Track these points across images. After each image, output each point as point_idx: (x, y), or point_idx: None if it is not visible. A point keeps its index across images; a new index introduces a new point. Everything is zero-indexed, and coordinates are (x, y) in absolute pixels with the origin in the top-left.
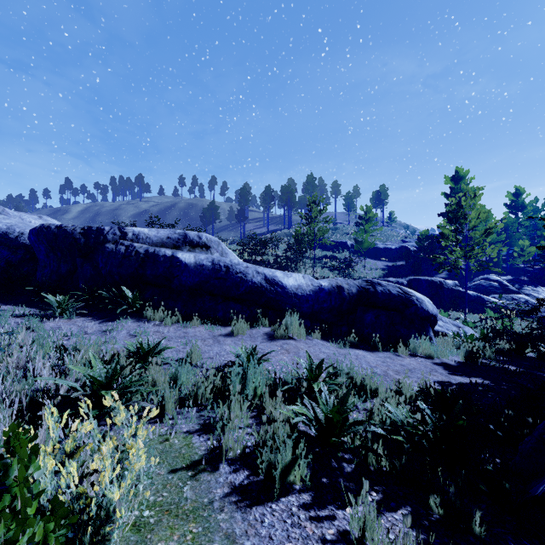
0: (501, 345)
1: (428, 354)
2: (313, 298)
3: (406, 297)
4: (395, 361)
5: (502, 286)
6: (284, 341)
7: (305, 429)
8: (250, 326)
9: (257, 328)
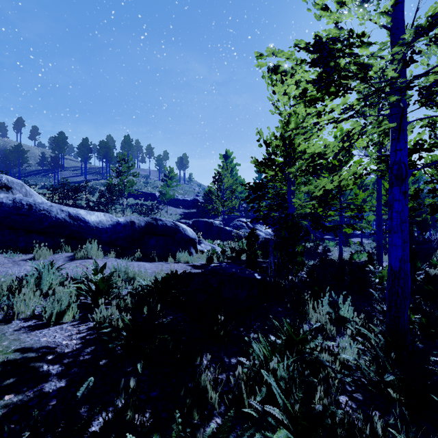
0: (230, 254)
1: (186, 261)
2: (112, 230)
3: (176, 228)
4: (164, 266)
5: (246, 225)
6: (84, 260)
7: (85, 301)
8: (54, 253)
9: (60, 253)
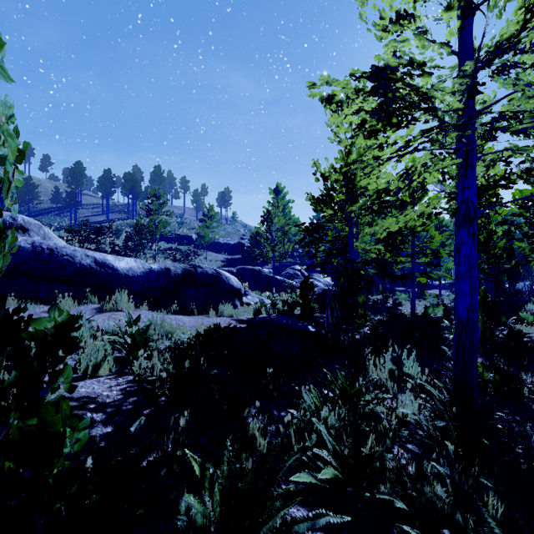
0: (281, 308)
1: (230, 315)
2: (144, 278)
3: (218, 276)
4: (205, 320)
5: (301, 273)
6: (113, 312)
7: (119, 355)
8: (78, 304)
9: (86, 305)
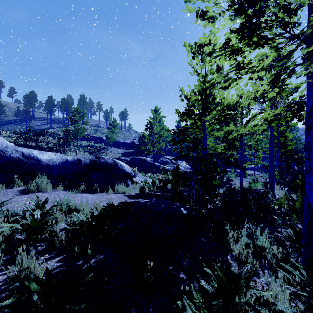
0: (158, 185)
1: (123, 191)
2: (61, 167)
3: (115, 164)
4: (104, 196)
5: (170, 161)
6: (33, 193)
7: (21, 237)
8: (7, 187)
9: (13, 188)
